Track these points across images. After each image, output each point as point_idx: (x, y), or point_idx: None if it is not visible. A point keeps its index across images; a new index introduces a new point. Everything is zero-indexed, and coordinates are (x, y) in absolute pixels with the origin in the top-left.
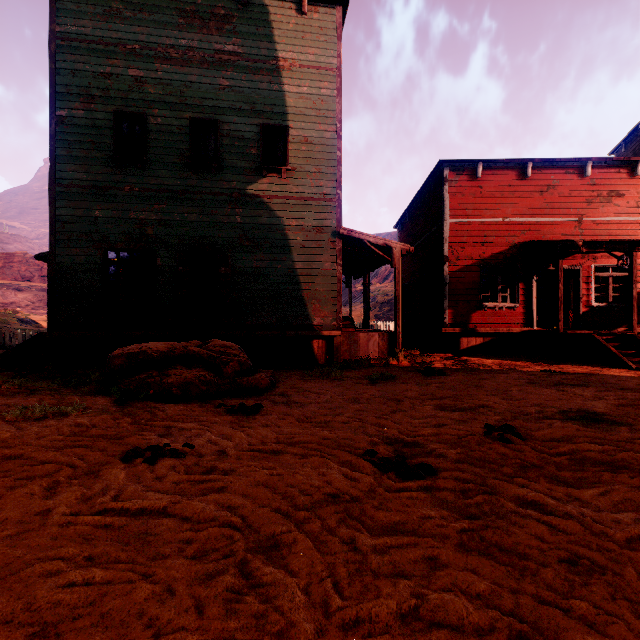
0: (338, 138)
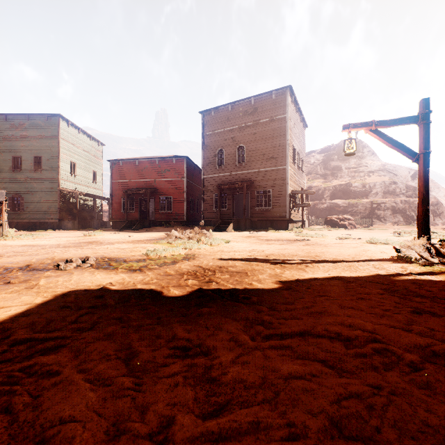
0: (58, 159)
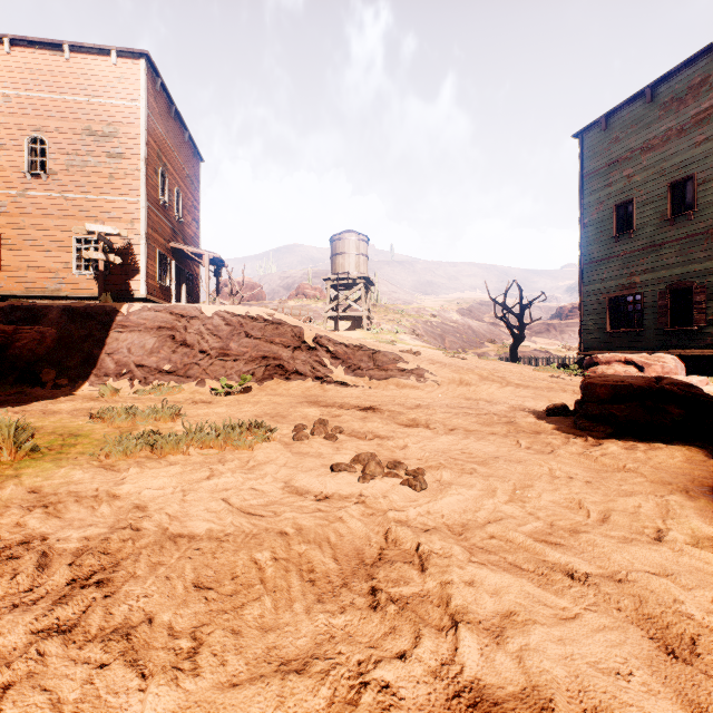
0: None
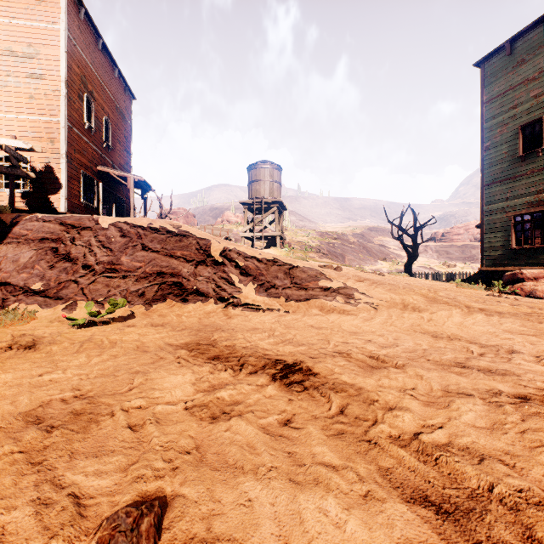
0: None
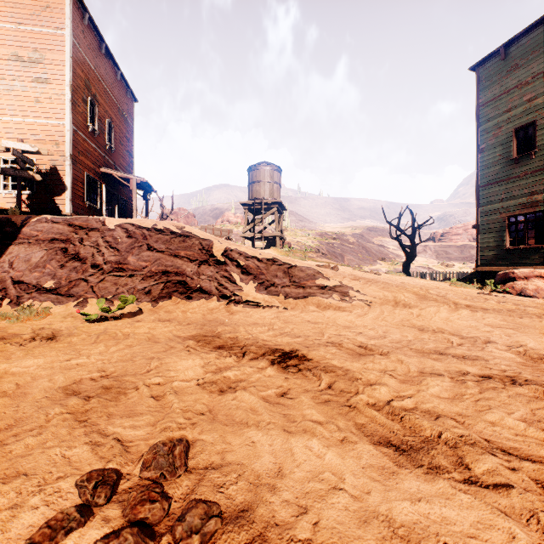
0: None
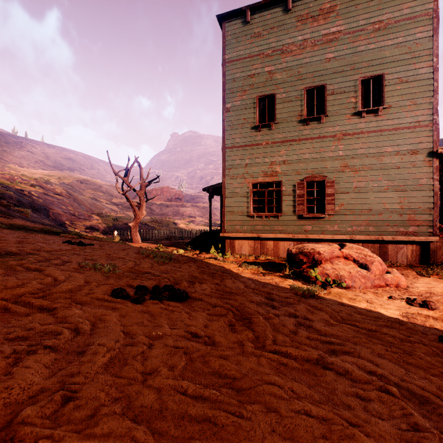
0: (434, 71)
